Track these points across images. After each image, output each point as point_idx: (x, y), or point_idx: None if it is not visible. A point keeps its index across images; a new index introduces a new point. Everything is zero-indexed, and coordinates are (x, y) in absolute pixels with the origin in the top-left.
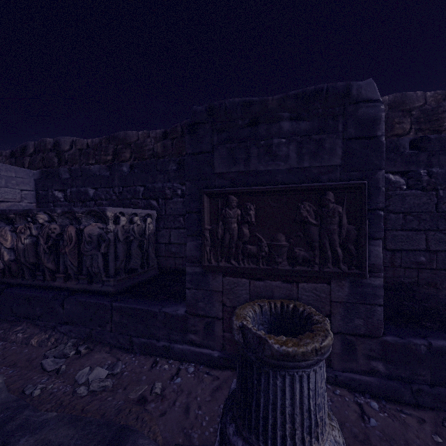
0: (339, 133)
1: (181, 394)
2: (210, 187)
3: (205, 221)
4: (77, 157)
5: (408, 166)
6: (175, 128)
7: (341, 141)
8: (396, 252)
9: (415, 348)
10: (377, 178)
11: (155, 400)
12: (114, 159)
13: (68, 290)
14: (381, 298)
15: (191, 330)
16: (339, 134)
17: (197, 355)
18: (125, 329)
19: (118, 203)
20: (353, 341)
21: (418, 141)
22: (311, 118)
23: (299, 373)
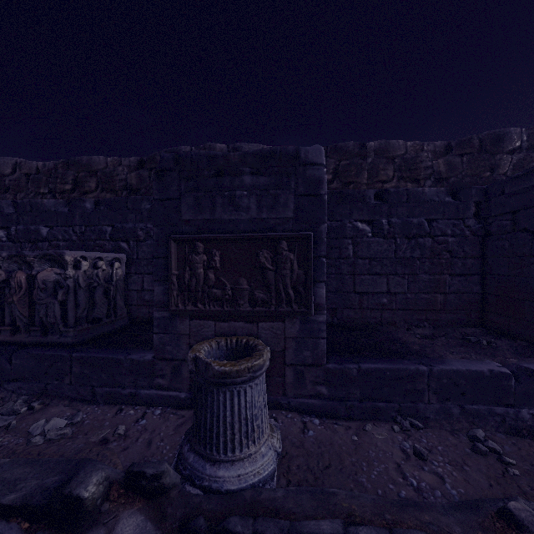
0: (292, 190)
1: (145, 432)
2: (178, 233)
3: (172, 266)
4: (22, 183)
5: (373, 216)
6: (154, 157)
7: (293, 196)
8: (364, 295)
9: (350, 371)
10: (321, 230)
11: (117, 440)
12: (75, 189)
13: (16, 344)
14: (324, 332)
15: (159, 375)
16: (292, 190)
17: (165, 399)
18: (87, 380)
19: (79, 244)
20: (303, 370)
21: (381, 193)
22: (269, 175)
23: (237, 389)
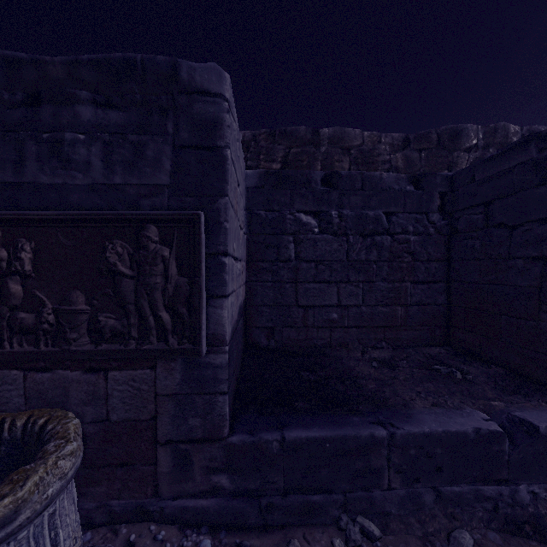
0: (169, 136)
1: None
2: None
3: None
4: None
5: (320, 206)
6: None
7: (171, 148)
8: (309, 309)
9: (268, 446)
10: (219, 208)
11: None
12: None
13: None
14: (225, 382)
15: None
16: (168, 137)
17: None
18: None
19: None
20: (190, 450)
21: (330, 177)
22: (127, 107)
23: None
